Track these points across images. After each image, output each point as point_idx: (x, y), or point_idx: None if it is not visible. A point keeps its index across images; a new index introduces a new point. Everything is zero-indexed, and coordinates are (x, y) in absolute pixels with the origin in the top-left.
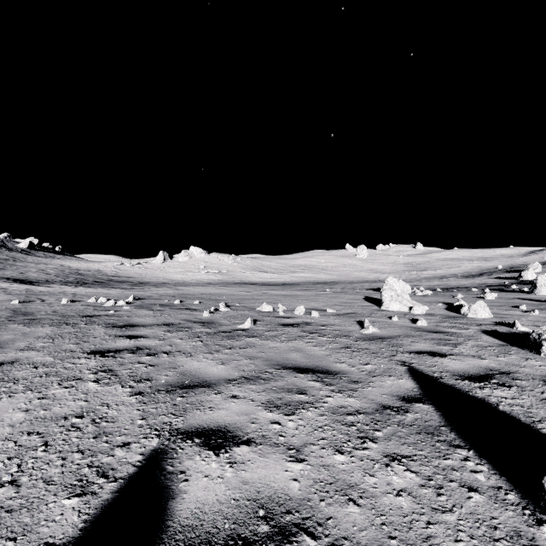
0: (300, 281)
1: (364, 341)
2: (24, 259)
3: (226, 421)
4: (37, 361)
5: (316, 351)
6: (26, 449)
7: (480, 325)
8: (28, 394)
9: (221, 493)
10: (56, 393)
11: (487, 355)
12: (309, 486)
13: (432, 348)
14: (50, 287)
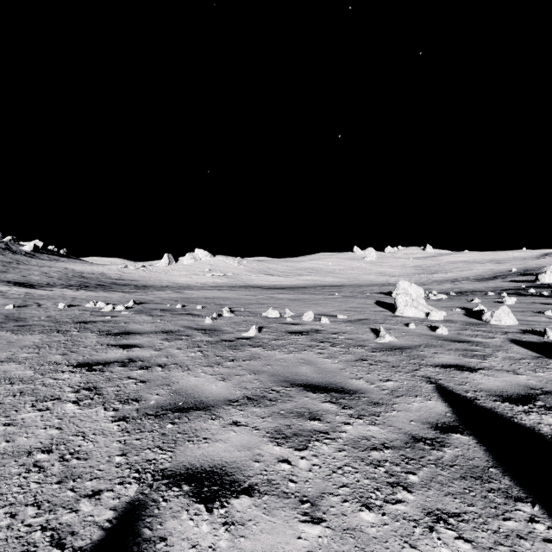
0: (307, 285)
1: (381, 352)
2: (28, 262)
3: (223, 459)
4: (15, 375)
5: (328, 364)
6: None
7: (506, 333)
8: None
9: None
10: (26, 418)
11: (523, 369)
12: None
13: (459, 361)
14: (51, 291)
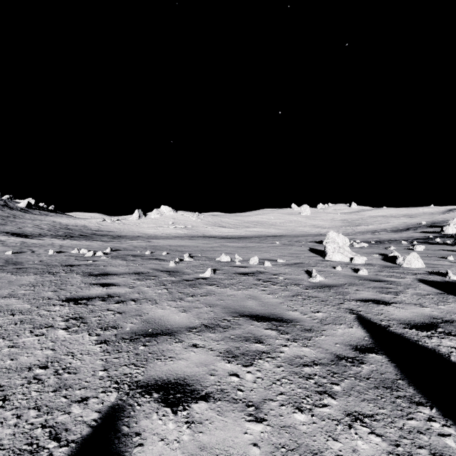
0: (253, 235)
1: (313, 289)
2: (22, 216)
3: (185, 373)
4: (16, 308)
5: (270, 299)
6: None
7: (416, 274)
8: None
9: None
10: (26, 341)
11: (428, 303)
12: (270, 453)
13: (376, 296)
14: (42, 240)
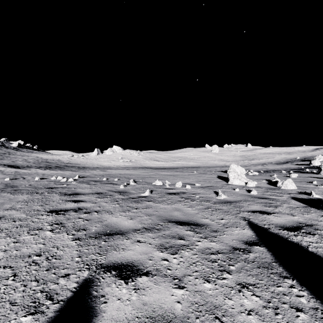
0: (178, 166)
1: (219, 204)
2: (15, 153)
3: (133, 259)
4: (16, 217)
5: (189, 211)
6: (1, 278)
7: (290, 194)
8: (7, 239)
9: (128, 312)
10: (25, 239)
11: (296, 213)
12: (188, 307)
13: (262, 209)
14: (29, 170)
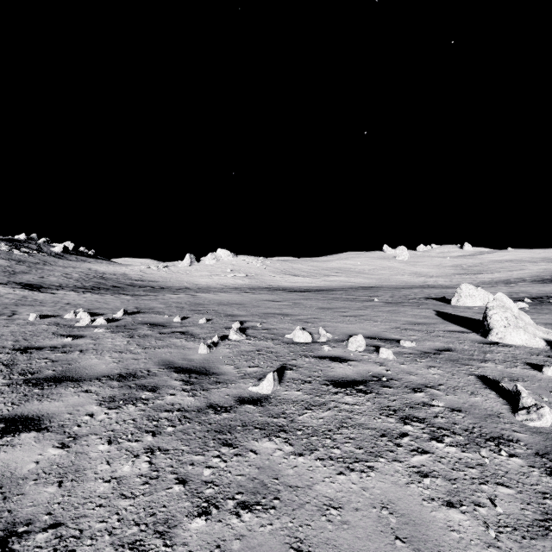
0: (336, 286)
1: None
2: (54, 263)
3: None
4: None
5: None
6: None
7: None
8: None
9: None
10: None
11: None
12: None
13: None
14: (53, 294)
